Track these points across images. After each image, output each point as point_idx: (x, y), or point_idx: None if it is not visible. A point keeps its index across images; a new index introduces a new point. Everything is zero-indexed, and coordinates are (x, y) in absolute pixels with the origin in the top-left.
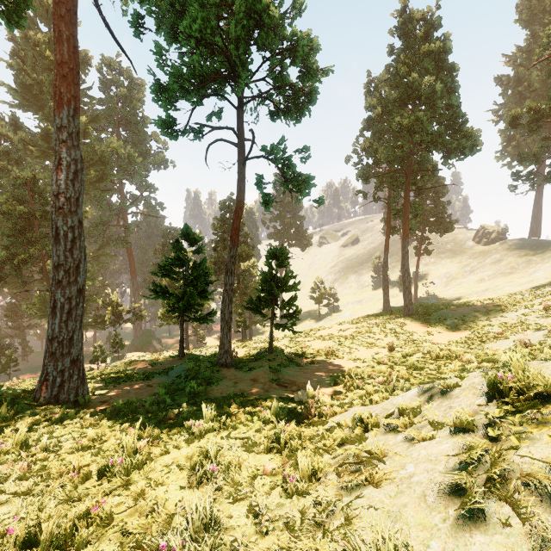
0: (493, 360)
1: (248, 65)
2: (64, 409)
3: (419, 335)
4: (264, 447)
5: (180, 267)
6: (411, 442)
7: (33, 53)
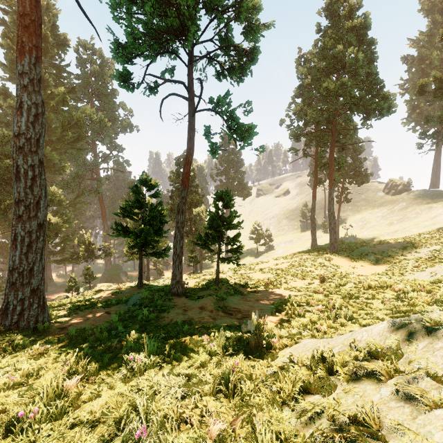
0: None
1: (196, 21)
2: (17, 337)
3: (345, 268)
4: (209, 392)
5: (139, 209)
6: (413, 406)
7: None
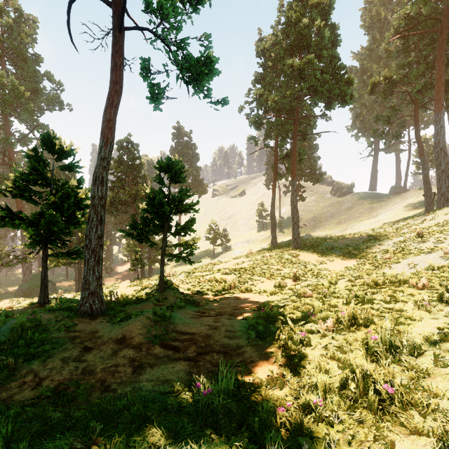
0: None
1: None
2: None
3: (314, 264)
4: None
5: (41, 185)
6: None
7: None
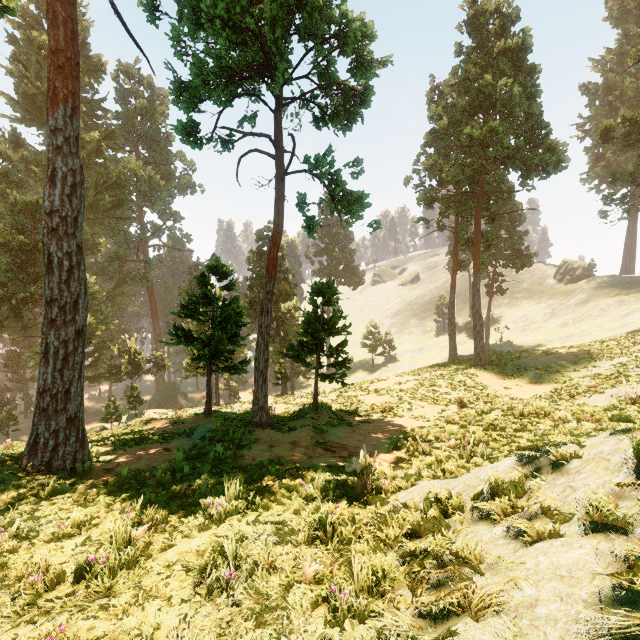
0: (627, 419)
1: (287, 55)
2: (54, 480)
3: (494, 388)
4: (304, 538)
5: (206, 306)
6: (519, 541)
7: (37, 58)
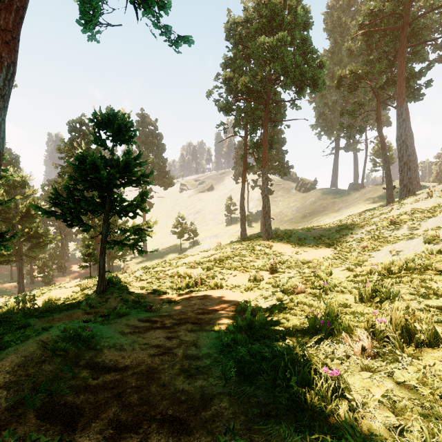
0: None
1: None
2: None
3: (289, 254)
4: None
5: None
6: None
7: None
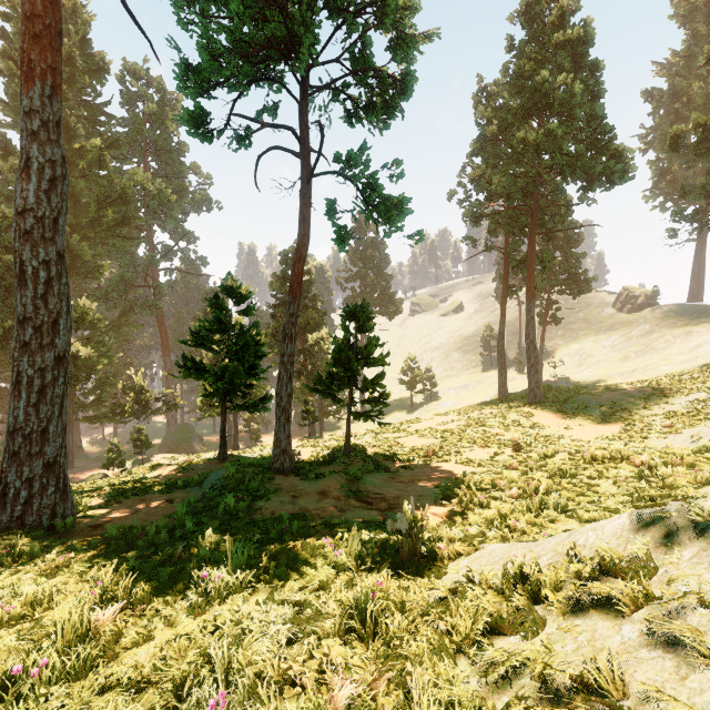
0: None
1: (314, 28)
2: (21, 540)
3: (553, 429)
4: (334, 631)
5: (220, 333)
6: (680, 656)
7: None
